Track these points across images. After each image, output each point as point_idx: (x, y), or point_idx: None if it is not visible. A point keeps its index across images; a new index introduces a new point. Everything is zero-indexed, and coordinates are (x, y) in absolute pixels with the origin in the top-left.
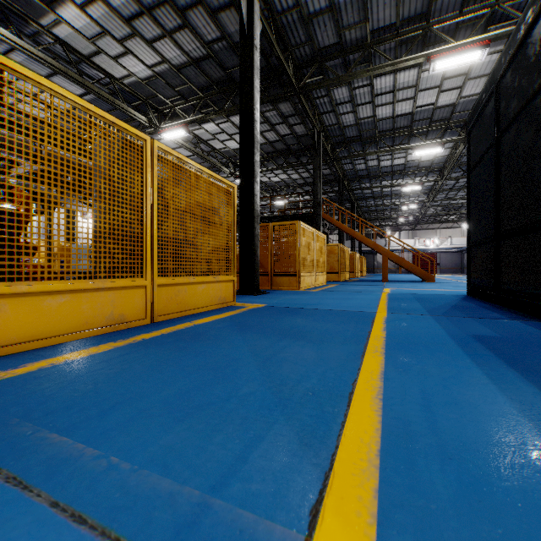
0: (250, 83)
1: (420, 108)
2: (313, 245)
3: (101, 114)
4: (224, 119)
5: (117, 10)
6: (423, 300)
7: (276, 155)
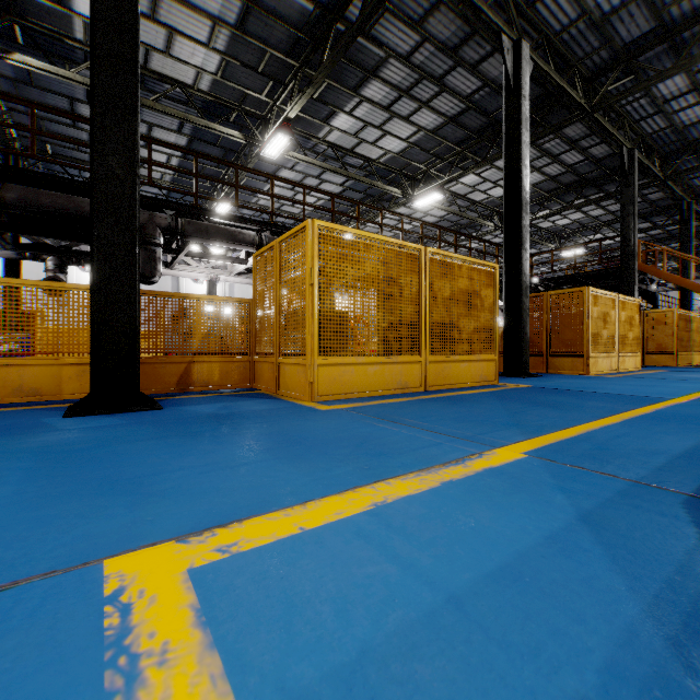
0: (517, 140)
1: None
2: (613, 316)
3: (395, 242)
4: (486, 167)
5: (378, 103)
6: None
7: (563, 192)
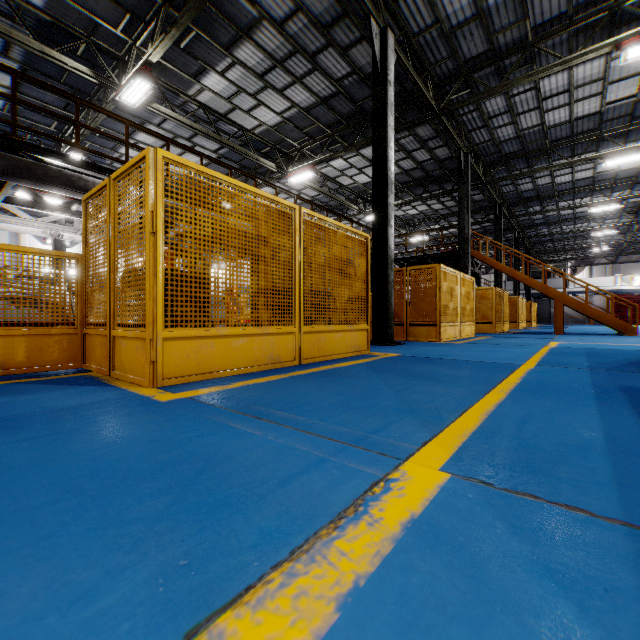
0: (383, 122)
1: (612, 104)
2: (457, 290)
3: (265, 195)
4: (353, 153)
5: (252, 68)
6: (595, 355)
7: (413, 185)
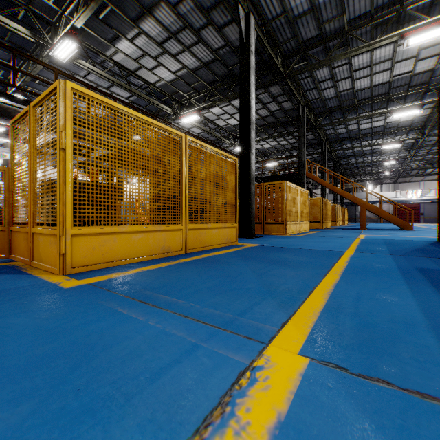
0: (247, 79)
1: (397, 77)
2: (297, 199)
3: (159, 125)
4: (226, 103)
5: (153, 38)
6: (391, 244)
7: (268, 127)
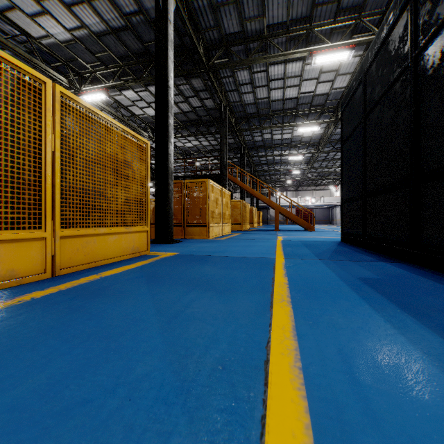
0: (165, 53)
1: (303, 94)
2: (220, 200)
3: None
4: (142, 88)
5: None
6: (310, 246)
7: (189, 124)
